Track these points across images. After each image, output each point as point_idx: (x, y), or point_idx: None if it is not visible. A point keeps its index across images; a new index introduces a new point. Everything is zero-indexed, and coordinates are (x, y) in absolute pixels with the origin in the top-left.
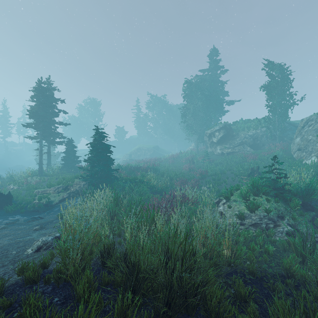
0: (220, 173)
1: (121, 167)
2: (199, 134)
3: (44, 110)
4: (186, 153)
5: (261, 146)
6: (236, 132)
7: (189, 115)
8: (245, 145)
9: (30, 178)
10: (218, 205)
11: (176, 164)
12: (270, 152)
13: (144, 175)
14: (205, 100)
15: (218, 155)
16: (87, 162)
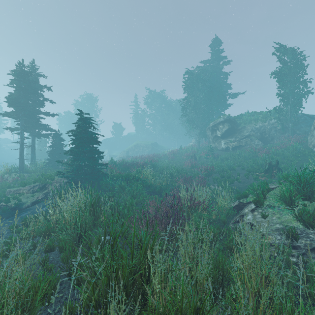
0: (229, 169)
1: (115, 163)
2: (201, 129)
3: (26, 97)
4: (187, 149)
5: (271, 140)
6: (242, 126)
7: (190, 108)
8: (253, 139)
9: (8, 175)
10: (239, 211)
11: (176, 161)
12: (283, 146)
13: (140, 171)
14: (208, 92)
15: (222, 151)
16: (68, 154)
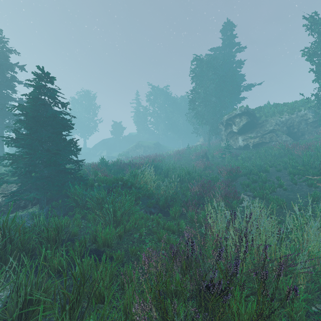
0: (259, 171)
1: (106, 163)
2: (212, 125)
3: None
4: (195, 148)
5: (301, 136)
6: (263, 119)
7: (199, 100)
8: (279, 135)
9: None
10: None
11: (184, 161)
12: None
13: (136, 174)
14: (219, 82)
15: (239, 149)
16: (14, 145)
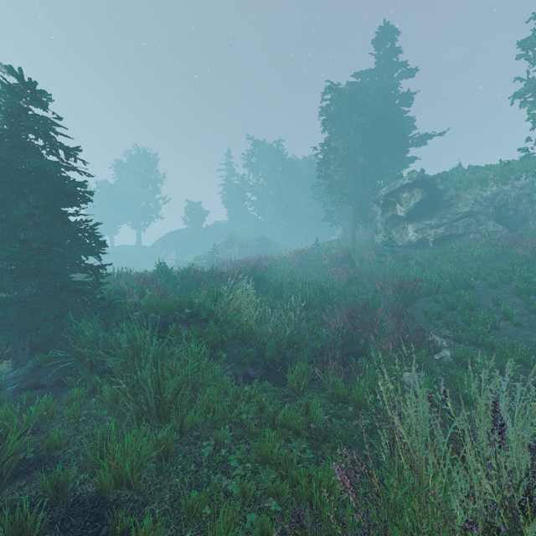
0: (453, 286)
1: (169, 273)
2: (358, 205)
3: None
4: (330, 246)
5: (521, 223)
6: (451, 194)
7: (335, 162)
8: (482, 221)
9: None
10: None
11: (309, 269)
12: None
13: (220, 293)
14: (372, 130)
15: (409, 247)
16: None
